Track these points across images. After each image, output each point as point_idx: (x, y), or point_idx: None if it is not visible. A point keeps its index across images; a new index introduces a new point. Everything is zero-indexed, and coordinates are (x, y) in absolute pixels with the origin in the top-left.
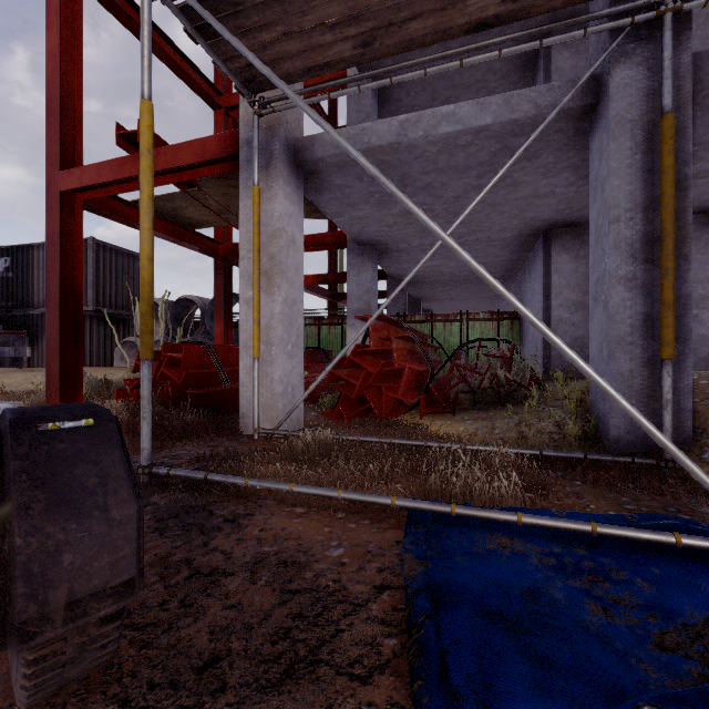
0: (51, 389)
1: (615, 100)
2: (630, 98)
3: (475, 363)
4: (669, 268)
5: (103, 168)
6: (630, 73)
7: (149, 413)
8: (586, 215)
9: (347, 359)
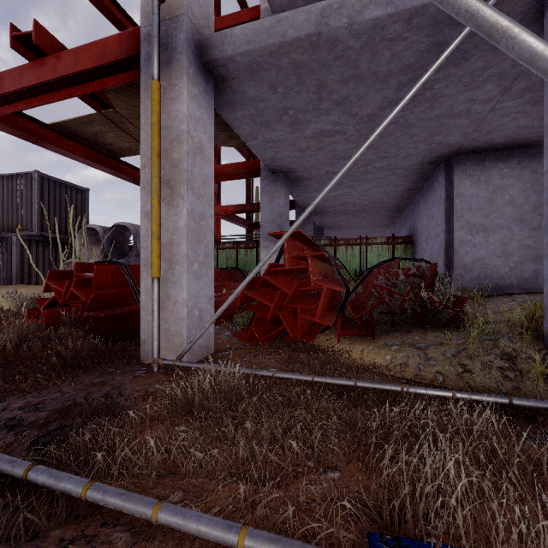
0: None
1: None
2: None
3: (395, 283)
4: None
5: (4, 78)
6: None
7: None
8: (491, 140)
9: (260, 279)
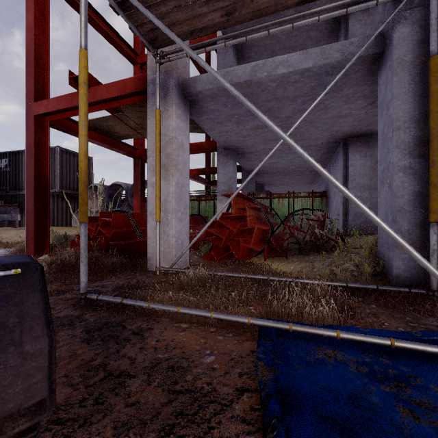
0: (29, 241)
1: (397, 48)
2: (407, 46)
3: (300, 225)
4: (435, 160)
5: (61, 100)
6: (407, 30)
7: (84, 258)
8: (371, 129)
9: (217, 222)
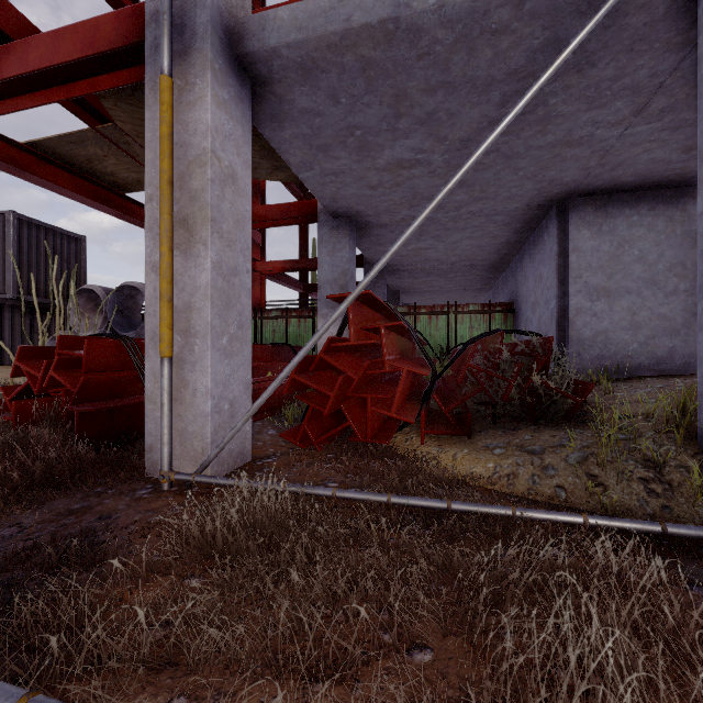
0: None
1: None
2: None
3: (497, 364)
4: None
5: None
6: None
7: None
8: (617, 178)
9: (316, 358)
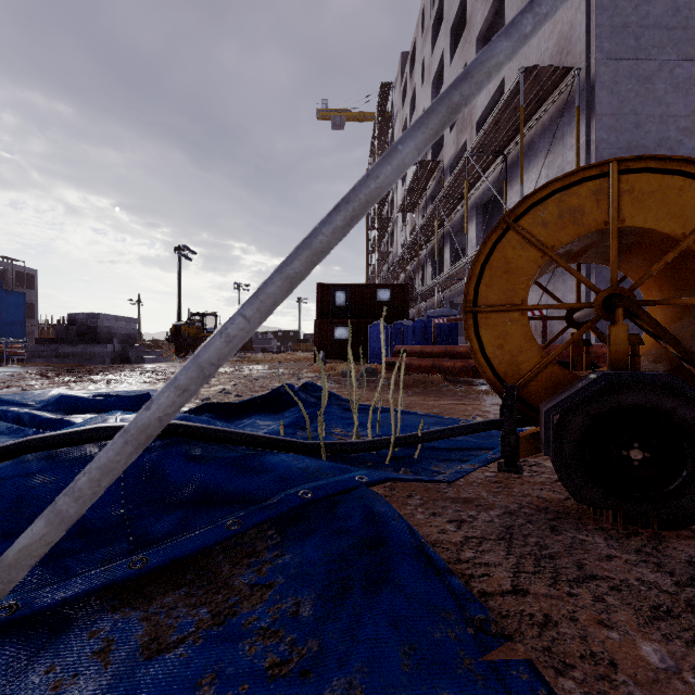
0: None
1: None
2: None
3: None
4: None
5: None
6: None
7: None
8: None
9: None
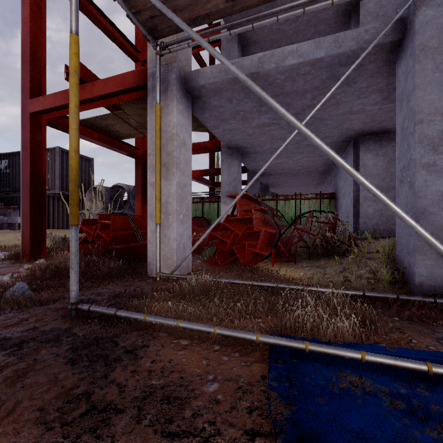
0: (24, 244)
1: (419, 33)
2: (431, 31)
3: (310, 227)
4: None
5: (57, 96)
6: (431, 13)
7: (75, 265)
8: (384, 126)
9: (221, 224)
